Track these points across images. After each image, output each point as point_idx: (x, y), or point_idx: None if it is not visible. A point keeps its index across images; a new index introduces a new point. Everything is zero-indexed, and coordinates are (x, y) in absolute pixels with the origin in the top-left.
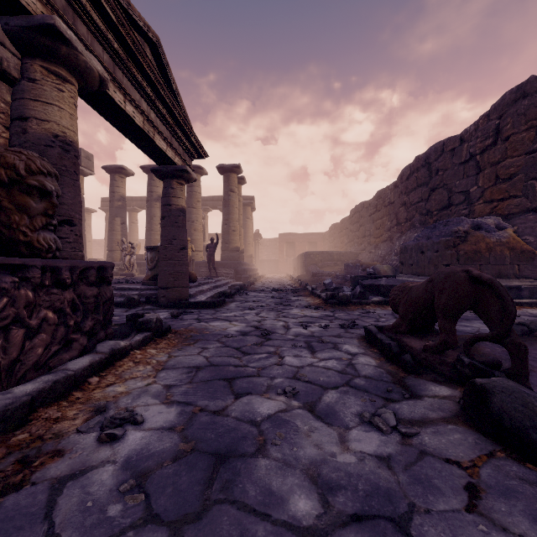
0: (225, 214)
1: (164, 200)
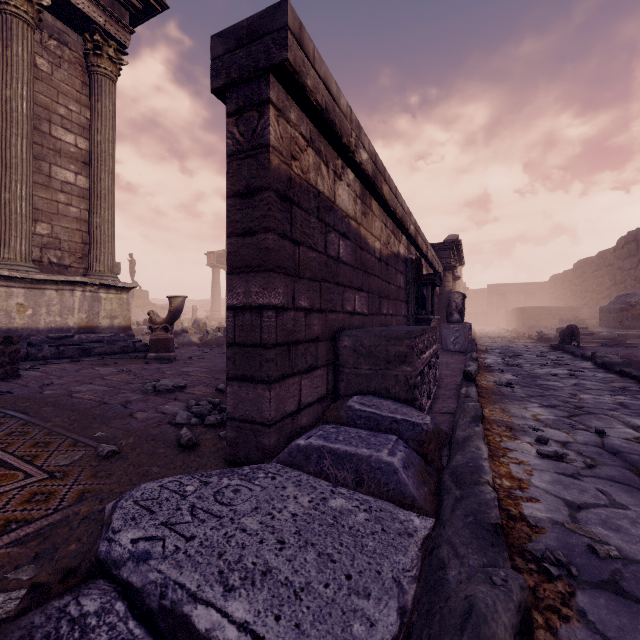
0: None
1: None
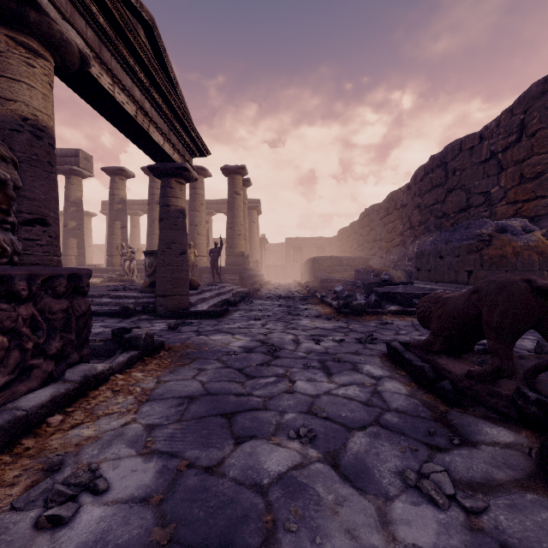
0: (229, 217)
1: (161, 201)
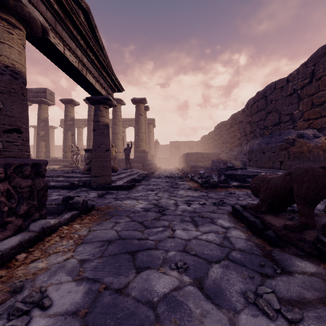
0: (136, 129)
1: (94, 119)
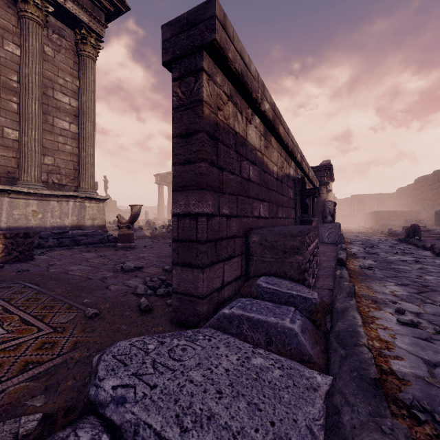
0: None
1: None
